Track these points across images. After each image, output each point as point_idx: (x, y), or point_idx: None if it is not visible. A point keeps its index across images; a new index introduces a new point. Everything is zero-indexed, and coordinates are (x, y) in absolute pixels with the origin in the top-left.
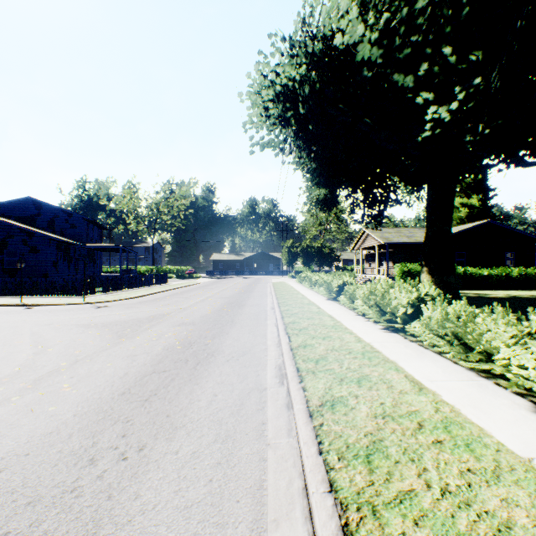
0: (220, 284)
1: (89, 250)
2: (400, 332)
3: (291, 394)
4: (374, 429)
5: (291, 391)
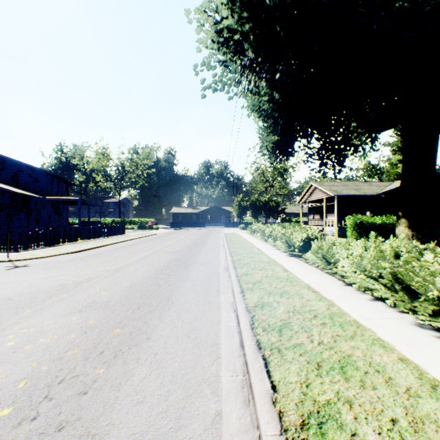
0: (175, 235)
1: (53, 203)
2: None
3: None
4: None
5: None
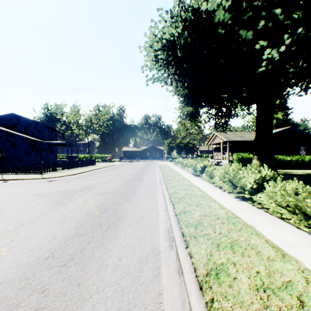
0: (127, 165)
1: (49, 145)
2: (248, 201)
3: (180, 259)
4: (261, 307)
5: (179, 256)
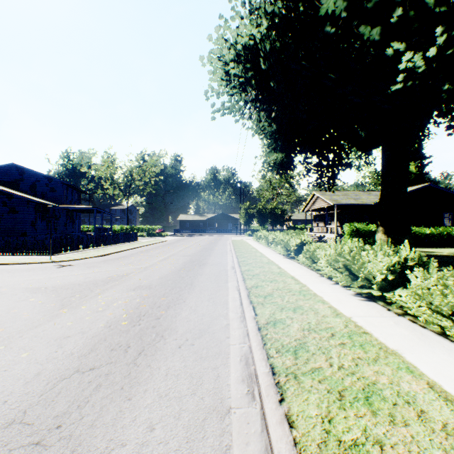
0: (185, 241)
1: (68, 211)
2: (378, 301)
3: (270, 431)
4: None
5: (268, 422)
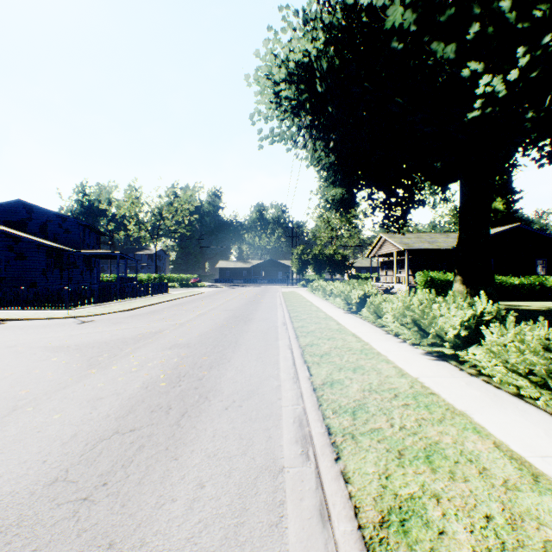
0: (226, 293)
1: (85, 257)
2: (451, 360)
3: (325, 486)
4: None
5: (323, 479)
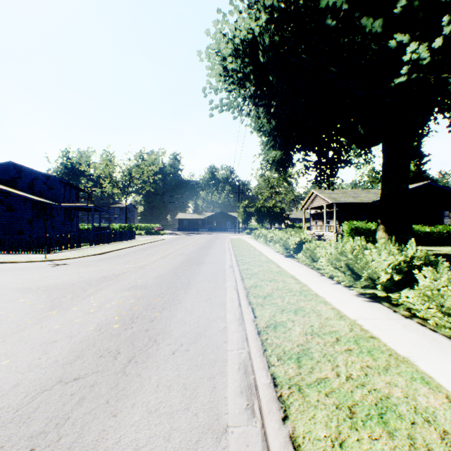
0: (183, 240)
1: (66, 210)
2: (383, 302)
3: None
4: None
5: (270, 445)
